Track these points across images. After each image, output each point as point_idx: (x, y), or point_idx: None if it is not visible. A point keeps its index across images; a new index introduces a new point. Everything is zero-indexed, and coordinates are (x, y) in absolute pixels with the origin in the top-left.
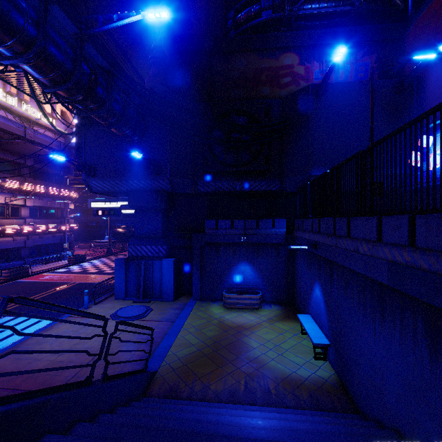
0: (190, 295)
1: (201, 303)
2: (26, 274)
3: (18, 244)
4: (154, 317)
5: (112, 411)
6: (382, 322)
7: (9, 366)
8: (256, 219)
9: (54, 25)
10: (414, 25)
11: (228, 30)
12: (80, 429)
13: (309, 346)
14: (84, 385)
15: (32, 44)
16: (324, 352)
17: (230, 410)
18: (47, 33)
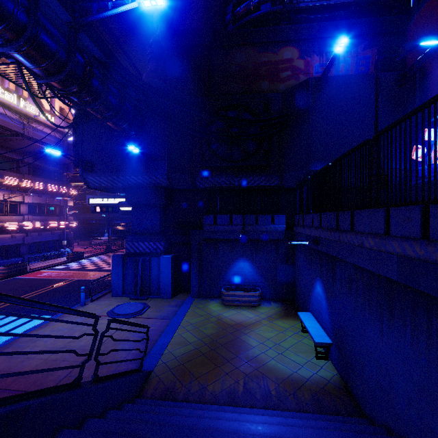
0: (189, 292)
1: (199, 300)
2: (24, 271)
3: (16, 241)
4: (151, 314)
5: (102, 414)
6: (390, 321)
7: (0, 365)
8: (255, 215)
9: (47, 13)
10: (417, 16)
11: (226, 24)
12: (64, 437)
13: (310, 345)
14: (71, 388)
15: (23, 31)
16: (326, 351)
17: (228, 413)
18: (39, 20)
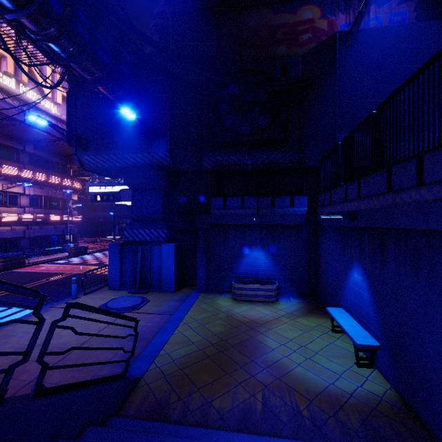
0: (195, 286)
1: (206, 295)
2: (22, 264)
3: (16, 234)
4: (149, 309)
5: None
6: None
7: None
8: (271, 196)
9: None
10: None
11: None
12: None
13: (346, 348)
14: None
15: None
16: (370, 357)
17: None
18: None
